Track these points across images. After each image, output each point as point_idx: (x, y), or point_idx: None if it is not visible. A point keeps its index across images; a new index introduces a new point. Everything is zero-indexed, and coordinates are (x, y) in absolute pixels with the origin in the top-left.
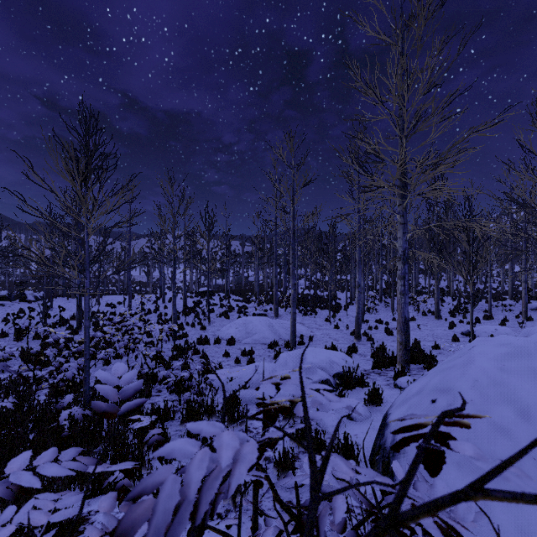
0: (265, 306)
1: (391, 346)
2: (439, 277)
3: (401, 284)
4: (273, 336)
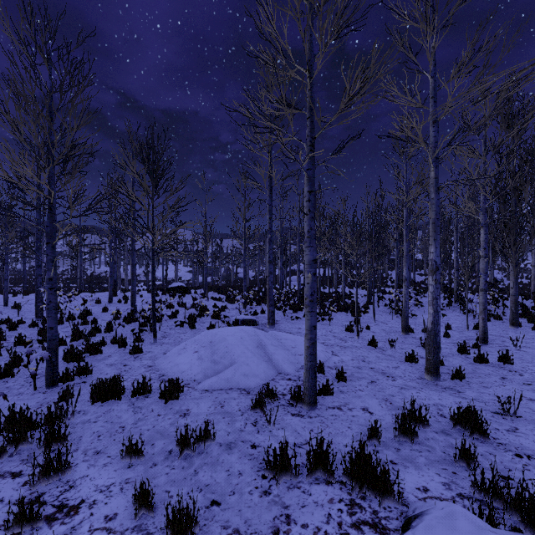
0: (255, 307)
1: None
2: (517, 263)
3: None
4: (264, 368)
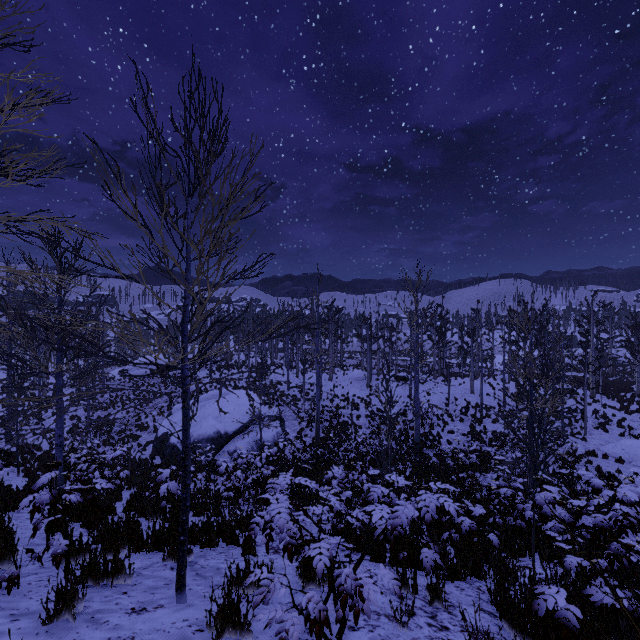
0: None
1: None
2: None
3: None
4: None
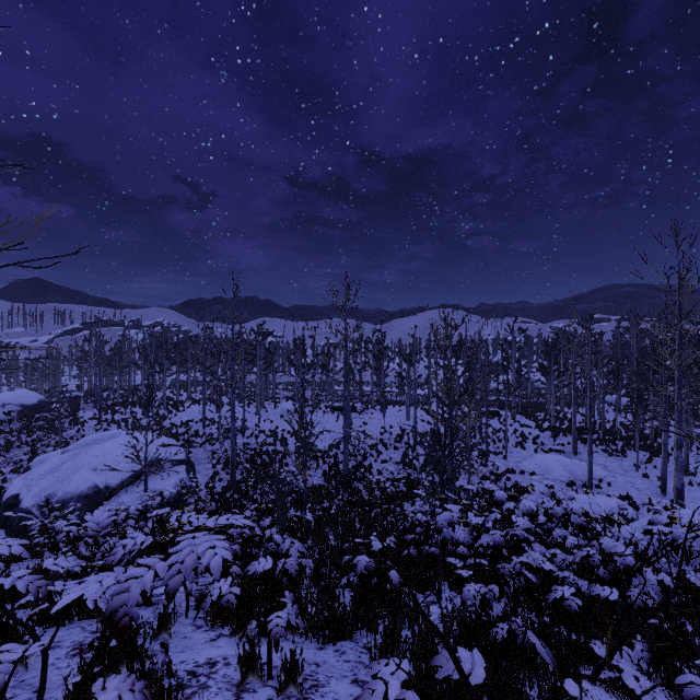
0: (562, 438)
1: (696, 507)
2: None
3: (676, 464)
4: (570, 475)
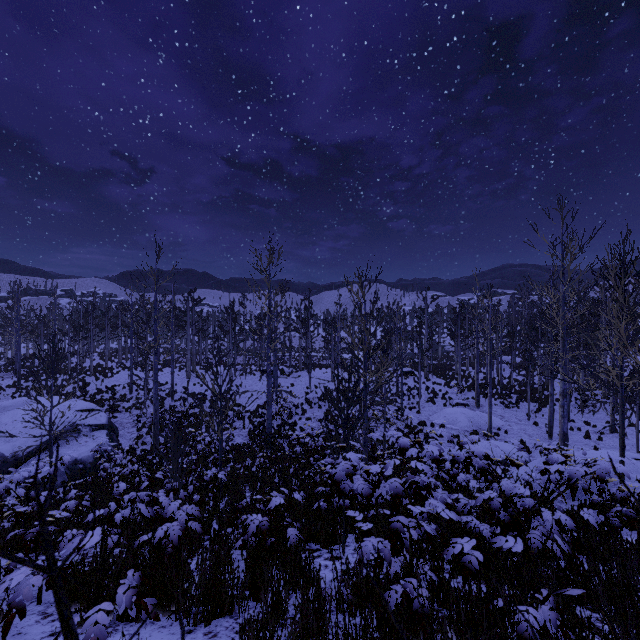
0: (467, 393)
1: (576, 448)
2: None
3: (561, 411)
4: (474, 425)
